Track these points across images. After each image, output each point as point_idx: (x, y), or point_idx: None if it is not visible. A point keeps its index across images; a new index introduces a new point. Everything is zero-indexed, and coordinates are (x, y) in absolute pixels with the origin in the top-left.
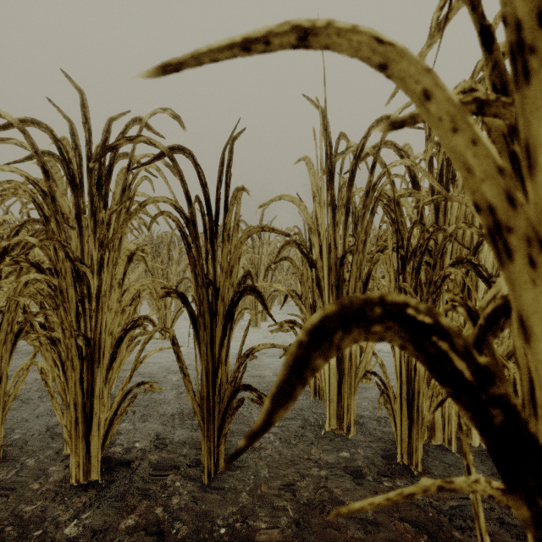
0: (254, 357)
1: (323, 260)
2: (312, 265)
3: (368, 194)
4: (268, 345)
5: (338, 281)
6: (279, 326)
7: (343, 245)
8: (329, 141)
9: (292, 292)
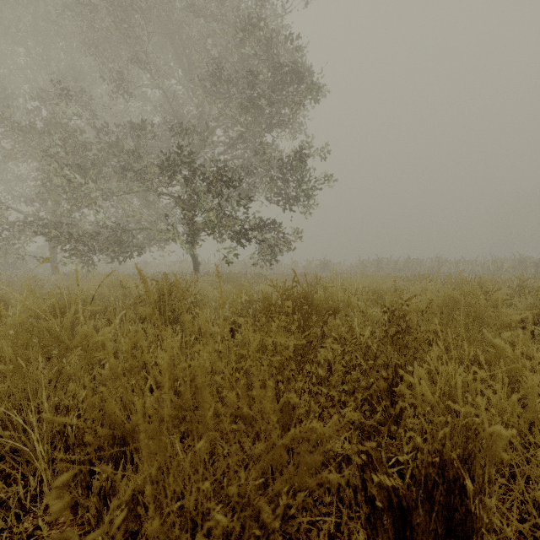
0: None
1: None
2: None
3: None
4: None
5: None
6: None
7: None
8: None
9: None
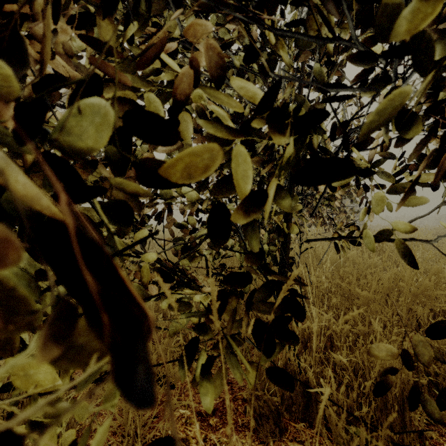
0: None
1: None
2: None
3: None
4: None
5: None
6: None
7: None
8: None
9: None
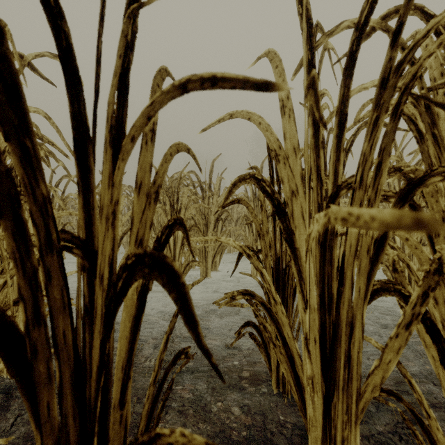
0: (189, 358)
1: (305, 198)
2: (280, 210)
3: (386, 83)
4: (199, 440)
5: (324, 234)
6: (229, 298)
7: (333, 176)
8: (308, 17)
9: (249, 250)
